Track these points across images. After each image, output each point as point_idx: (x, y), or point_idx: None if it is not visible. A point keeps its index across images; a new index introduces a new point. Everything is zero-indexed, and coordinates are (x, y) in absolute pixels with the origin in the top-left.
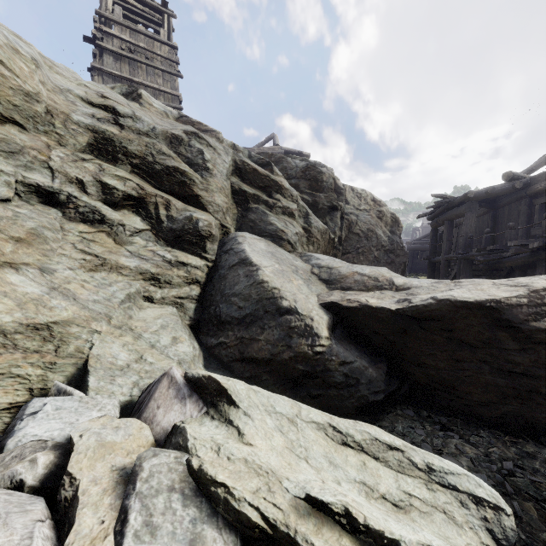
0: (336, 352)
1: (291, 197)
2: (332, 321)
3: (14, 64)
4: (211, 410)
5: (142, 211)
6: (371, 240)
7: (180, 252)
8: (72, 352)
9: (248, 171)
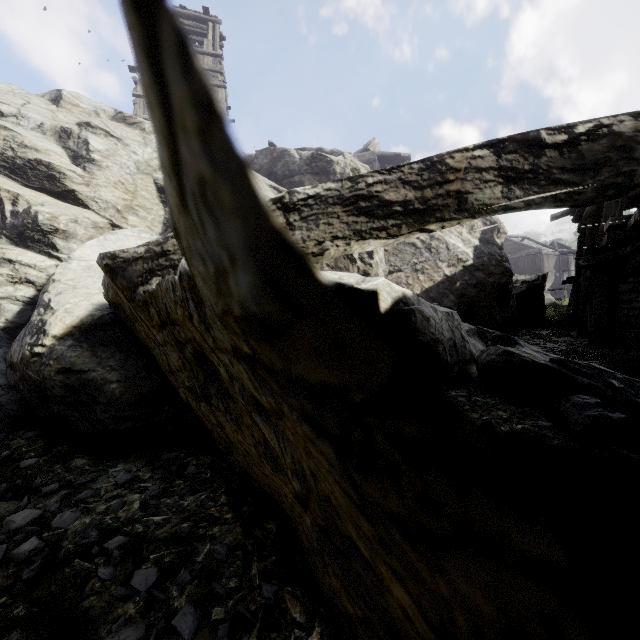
0: (58, 355)
1: None
2: (95, 319)
3: None
4: None
5: None
6: (437, 251)
7: (20, 251)
8: None
9: None
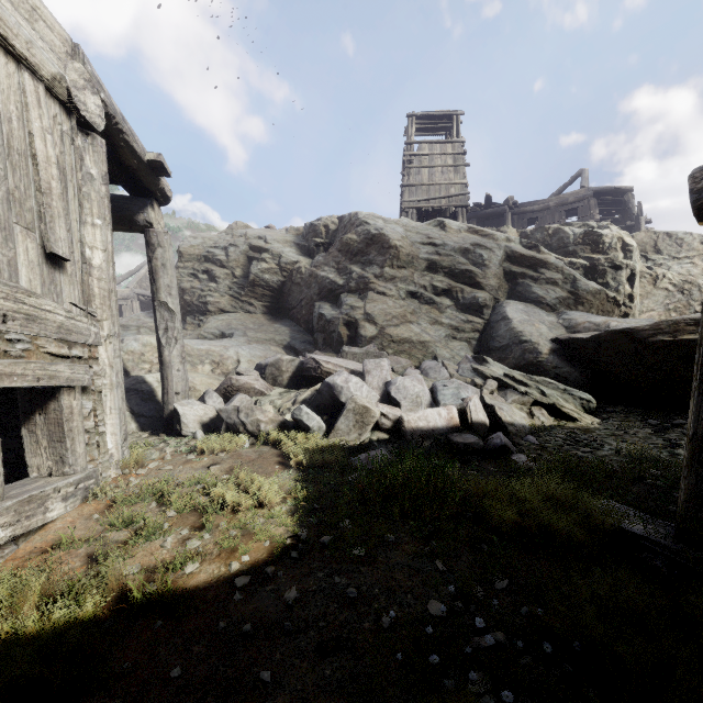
0: (550, 362)
1: (556, 269)
2: (553, 348)
3: (404, 245)
4: (480, 365)
5: (450, 296)
6: (689, 293)
7: (469, 316)
8: (430, 352)
9: (517, 256)
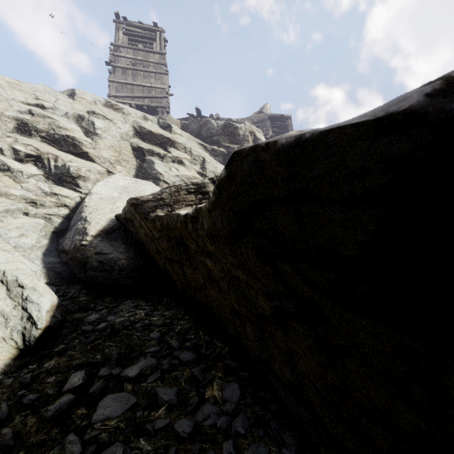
0: (95, 245)
1: (184, 149)
2: (111, 227)
3: None
4: None
5: (40, 163)
6: None
7: (60, 188)
8: None
9: (145, 133)
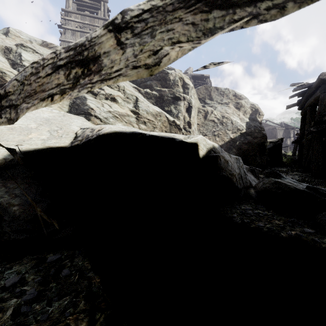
0: None
1: (118, 88)
2: (7, 161)
3: None
4: None
5: None
6: (226, 125)
7: None
8: None
9: None
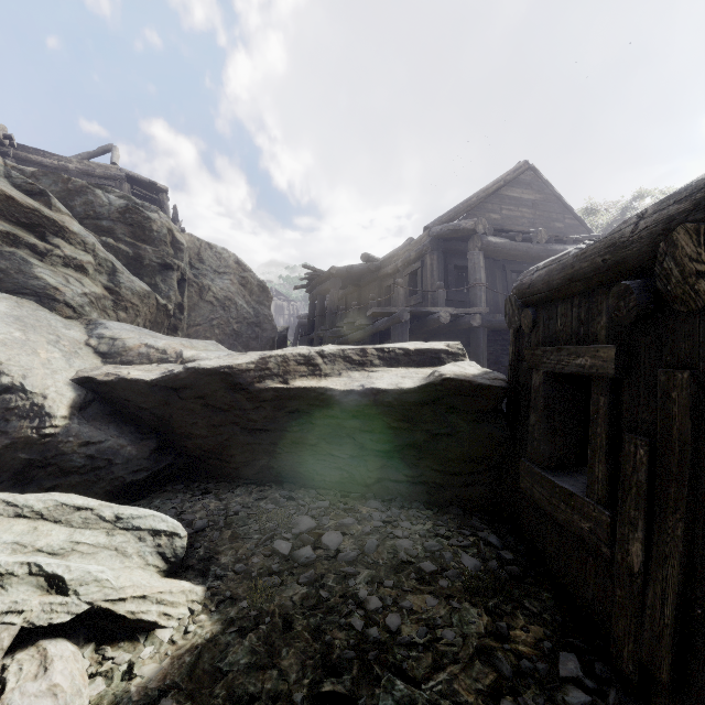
0: (76, 432)
1: (83, 245)
2: (82, 398)
3: None
4: None
5: None
6: (230, 310)
7: None
8: None
9: None
